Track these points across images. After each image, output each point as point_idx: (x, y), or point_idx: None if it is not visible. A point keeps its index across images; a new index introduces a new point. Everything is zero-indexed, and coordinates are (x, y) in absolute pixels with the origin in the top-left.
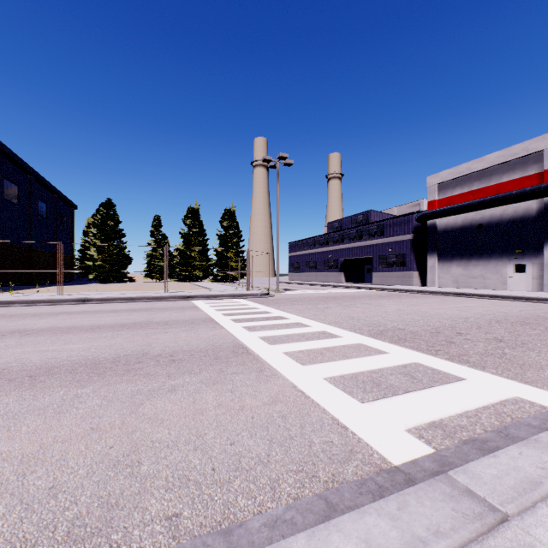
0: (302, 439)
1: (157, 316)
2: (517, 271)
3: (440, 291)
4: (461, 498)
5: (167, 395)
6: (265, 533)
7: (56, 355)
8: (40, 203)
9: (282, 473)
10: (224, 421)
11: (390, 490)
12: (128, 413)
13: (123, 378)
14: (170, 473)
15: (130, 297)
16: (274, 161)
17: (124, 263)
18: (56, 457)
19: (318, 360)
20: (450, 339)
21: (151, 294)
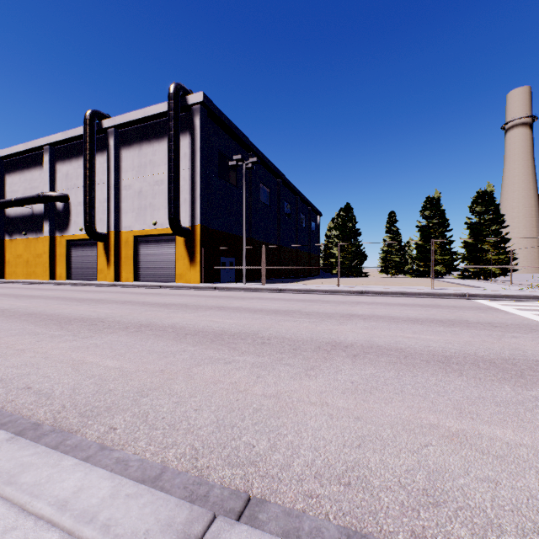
0: None
1: (463, 315)
2: None
3: None
4: None
5: None
6: None
7: (426, 344)
8: (301, 215)
9: None
10: None
11: None
12: None
13: None
14: None
15: (401, 292)
16: None
17: (360, 259)
18: None
19: None
20: None
21: (416, 289)
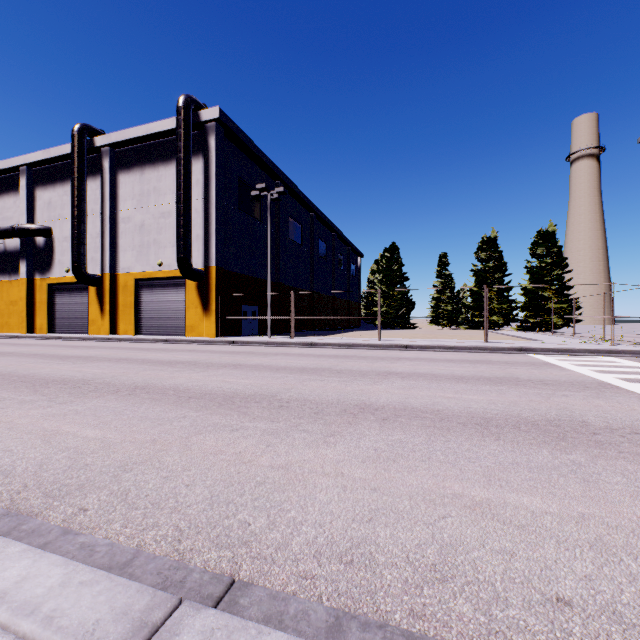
0: None
1: (514, 371)
2: None
3: None
4: None
5: None
6: None
7: (466, 404)
8: (339, 256)
9: None
10: None
11: None
12: None
13: (608, 453)
14: None
15: (449, 346)
16: None
17: (407, 308)
18: None
19: None
20: None
21: (467, 343)
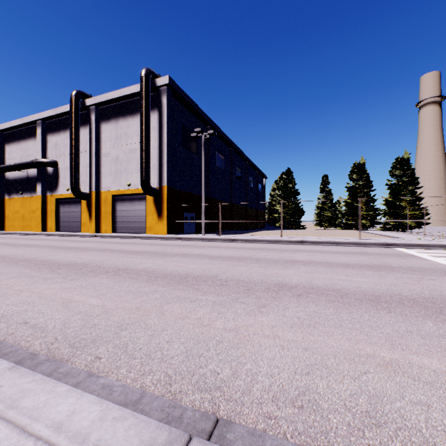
0: None
1: (387, 261)
2: None
3: None
4: None
5: None
6: None
7: (358, 285)
8: (250, 178)
9: None
10: None
11: None
12: None
13: None
14: None
15: (334, 241)
16: None
17: (299, 214)
18: None
19: None
20: None
21: (346, 239)
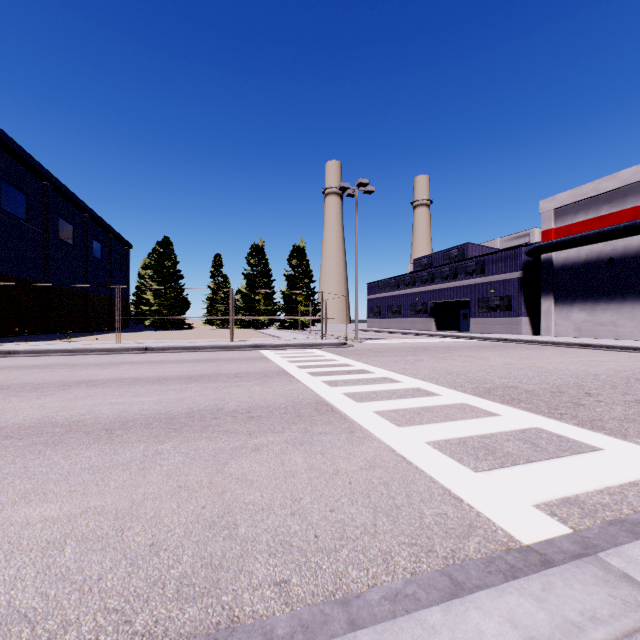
0: (411, 510)
1: (225, 367)
2: None
3: (558, 341)
4: (617, 584)
5: (252, 454)
6: (387, 607)
7: (127, 408)
8: (95, 243)
9: (393, 545)
10: (319, 486)
11: (523, 571)
12: (215, 473)
13: (202, 435)
14: (270, 537)
15: (193, 346)
16: (352, 188)
17: (182, 308)
18: (150, 514)
19: (416, 421)
20: (578, 400)
21: (214, 342)
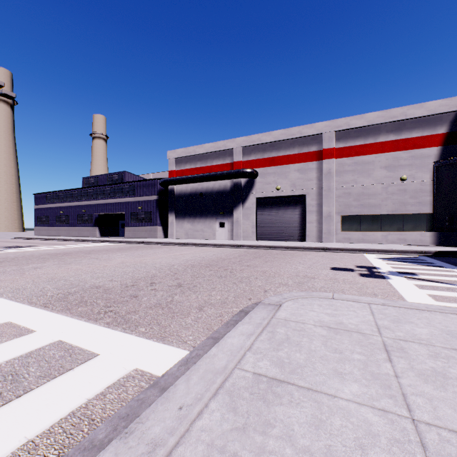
0: None
1: None
2: (221, 226)
3: (172, 242)
4: None
5: None
6: None
7: None
8: None
9: None
10: None
11: None
12: None
13: None
14: None
15: None
16: None
17: None
18: None
19: None
20: (138, 292)
21: None
